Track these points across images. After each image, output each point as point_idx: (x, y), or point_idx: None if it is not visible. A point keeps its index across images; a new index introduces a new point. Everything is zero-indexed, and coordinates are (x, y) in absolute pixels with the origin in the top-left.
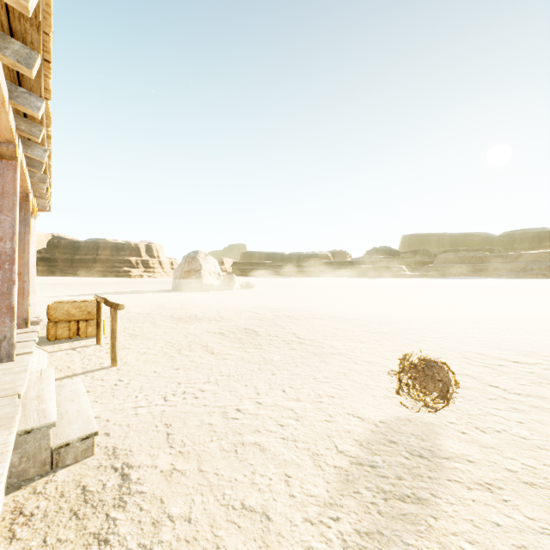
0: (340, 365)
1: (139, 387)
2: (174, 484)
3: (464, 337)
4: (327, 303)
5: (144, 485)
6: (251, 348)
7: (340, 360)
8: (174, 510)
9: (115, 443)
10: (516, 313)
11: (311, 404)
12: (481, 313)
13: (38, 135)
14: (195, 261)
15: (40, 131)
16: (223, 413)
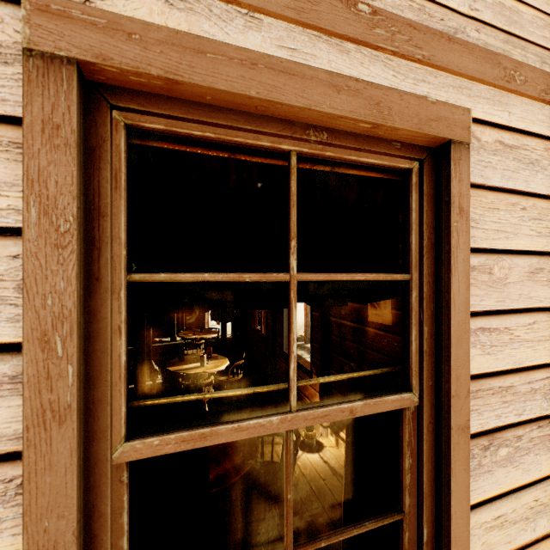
0: None
1: None
2: None
3: None
4: None
5: None
6: None
7: None
8: None
9: None
10: None
11: None
12: None
13: None
14: None
15: None
16: None
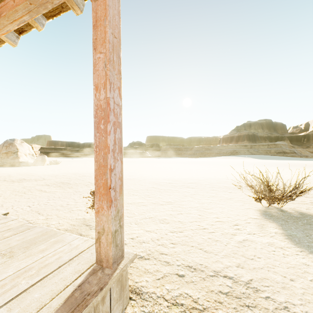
0: None
1: (11, 205)
2: (50, 220)
3: (159, 178)
4: None
5: (37, 222)
6: (67, 188)
7: None
8: (53, 223)
9: None
10: (181, 170)
11: None
12: (170, 170)
13: None
14: (12, 146)
15: None
16: (61, 206)
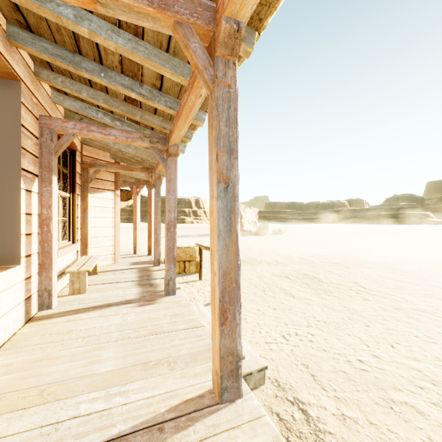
0: (435, 324)
1: (256, 323)
2: (355, 431)
3: None
4: (365, 251)
5: (327, 425)
6: (324, 295)
7: (430, 318)
8: None
9: (273, 375)
10: None
11: (435, 367)
12: None
13: (190, 137)
14: None
15: (191, 134)
16: (348, 362)
